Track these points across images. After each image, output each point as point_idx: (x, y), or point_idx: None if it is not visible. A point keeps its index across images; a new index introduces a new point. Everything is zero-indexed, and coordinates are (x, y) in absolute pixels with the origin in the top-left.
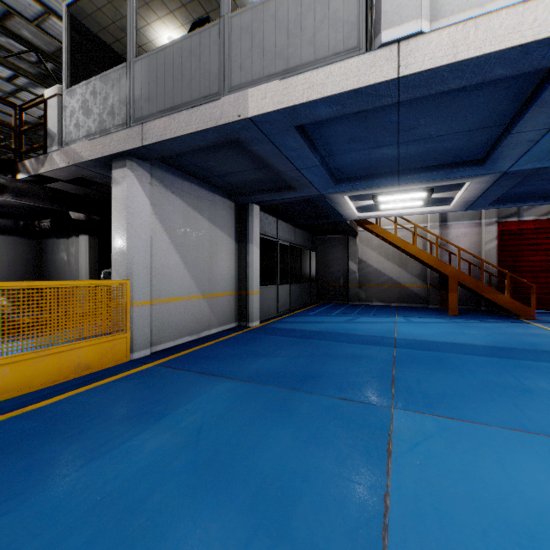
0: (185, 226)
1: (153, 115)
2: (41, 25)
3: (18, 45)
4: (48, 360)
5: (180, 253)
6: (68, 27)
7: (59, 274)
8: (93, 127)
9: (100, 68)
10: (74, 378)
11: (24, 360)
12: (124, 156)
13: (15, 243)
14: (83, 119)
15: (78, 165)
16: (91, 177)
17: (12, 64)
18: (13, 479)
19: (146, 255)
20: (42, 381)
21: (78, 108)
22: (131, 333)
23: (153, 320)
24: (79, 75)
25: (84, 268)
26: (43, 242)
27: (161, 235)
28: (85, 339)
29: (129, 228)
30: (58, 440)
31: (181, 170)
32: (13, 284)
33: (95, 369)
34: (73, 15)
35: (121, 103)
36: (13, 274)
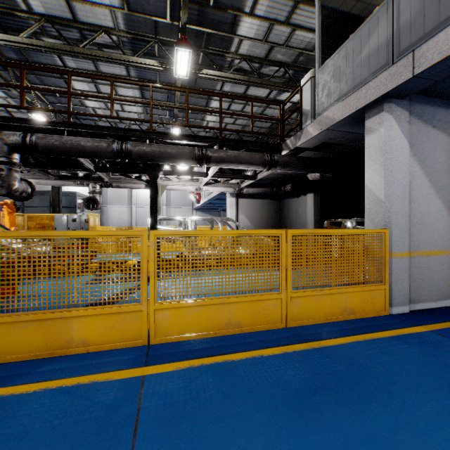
0: (446, 164)
1: (431, 32)
2: (288, 43)
3: (273, 68)
4: (324, 299)
5: (441, 198)
6: (319, 17)
7: (292, 224)
8: (345, 88)
9: (325, 53)
10: (342, 320)
11: (309, 295)
12: (380, 101)
13: (268, 204)
14: (335, 85)
15: (329, 128)
16: (334, 138)
17: (271, 83)
18: (360, 447)
19: (404, 202)
20: (320, 317)
21: (329, 79)
22: (389, 286)
23: (410, 275)
24: (308, 69)
25: (310, 219)
26: (282, 202)
27: (418, 179)
28: (350, 285)
29: (386, 174)
30: (379, 407)
31: (444, 97)
32: (303, 231)
33: (358, 316)
34: (322, 5)
35: (379, 46)
36: (267, 224)
